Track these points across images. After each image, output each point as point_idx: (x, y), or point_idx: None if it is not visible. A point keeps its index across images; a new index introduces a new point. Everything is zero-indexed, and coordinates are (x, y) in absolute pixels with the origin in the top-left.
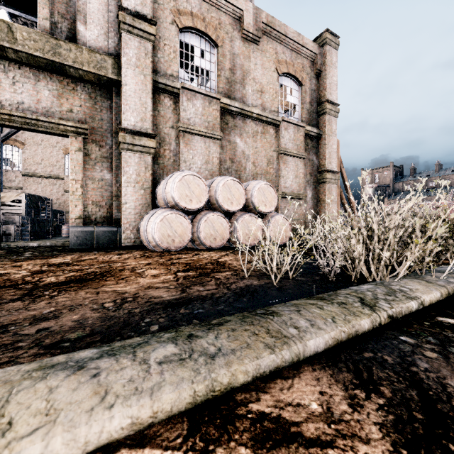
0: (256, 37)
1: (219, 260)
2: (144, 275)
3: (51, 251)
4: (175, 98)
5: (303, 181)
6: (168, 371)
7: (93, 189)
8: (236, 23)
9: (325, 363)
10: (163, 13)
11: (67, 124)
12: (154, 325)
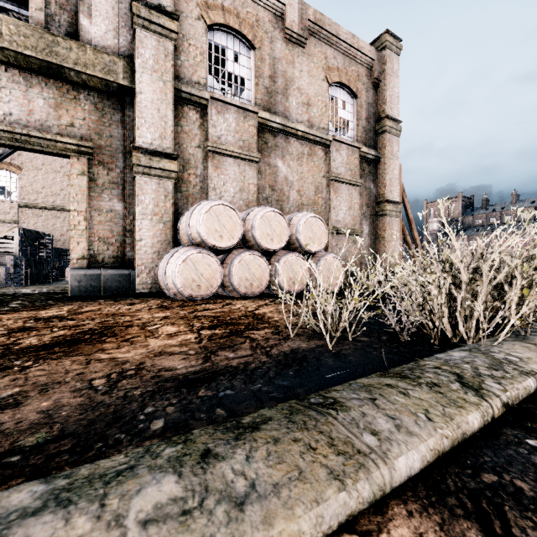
0: (301, 38)
1: (256, 312)
2: (157, 334)
3: (46, 300)
4: (202, 110)
5: (358, 213)
6: None
7: (100, 223)
8: (277, 21)
9: (425, 498)
10: (187, 6)
11: (66, 141)
12: (157, 419)
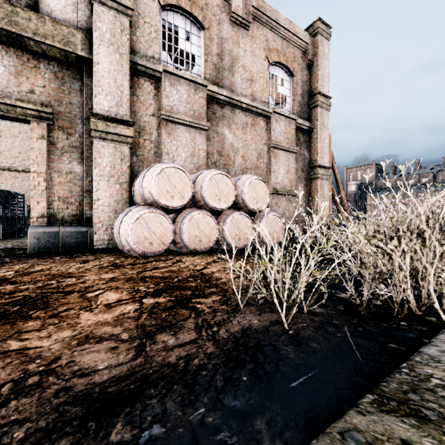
0: (246, 22)
1: (204, 272)
2: (94, 305)
3: (4, 257)
4: (157, 82)
5: (294, 176)
6: None
7: (60, 183)
8: (224, 5)
9: None
10: None
11: (25, 106)
12: None
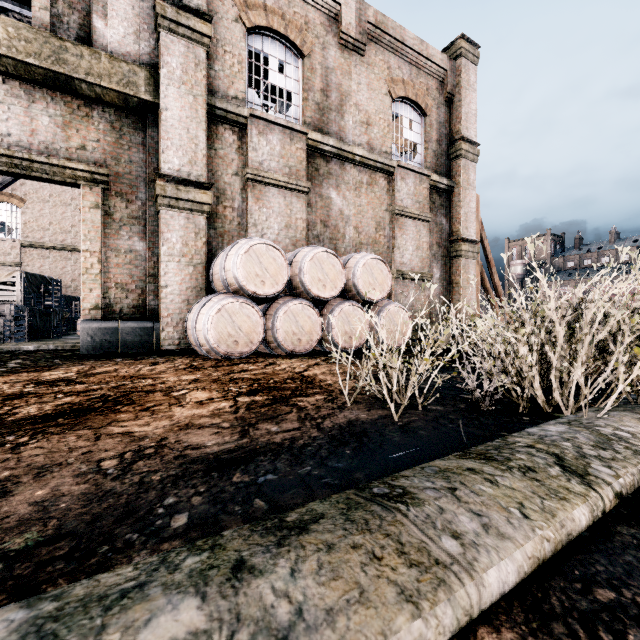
0: (360, 44)
1: (305, 374)
2: (184, 402)
3: (51, 358)
4: (241, 131)
5: (427, 254)
6: None
7: (118, 265)
8: (331, 23)
9: (523, 623)
10: (223, 5)
11: (76, 167)
12: (180, 513)
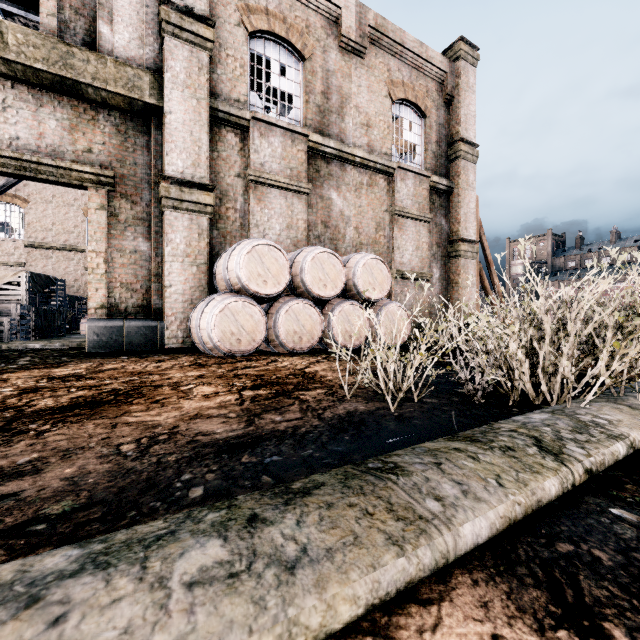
0: (360, 47)
1: (306, 370)
2: (191, 395)
3: (59, 356)
4: (243, 133)
5: (427, 254)
6: (204, 605)
7: (123, 266)
8: (331, 27)
9: (492, 567)
10: (225, 10)
11: (83, 170)
12: (196, 486)
